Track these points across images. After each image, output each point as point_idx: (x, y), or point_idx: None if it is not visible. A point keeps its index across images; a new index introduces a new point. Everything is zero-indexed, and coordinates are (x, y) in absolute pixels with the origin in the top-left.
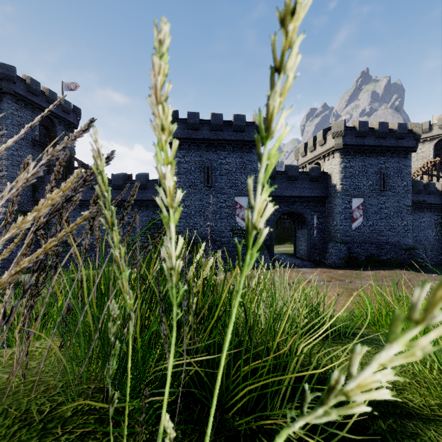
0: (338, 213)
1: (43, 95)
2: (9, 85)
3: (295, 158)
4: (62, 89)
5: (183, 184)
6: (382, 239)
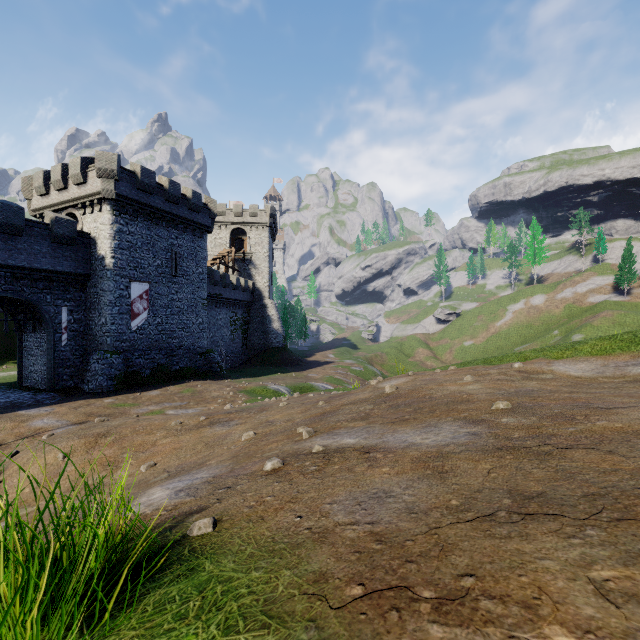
0: (108, 304)
1: None
2: None
3: (25, 194)
4: None
5: None
6: (174, 343)
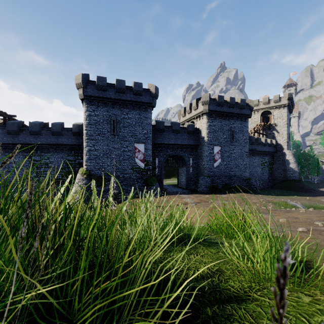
0: (205, 156)
1: None
2: None
3: (178, 117)
4: None
5: (93, 132)
6: (232, 174)
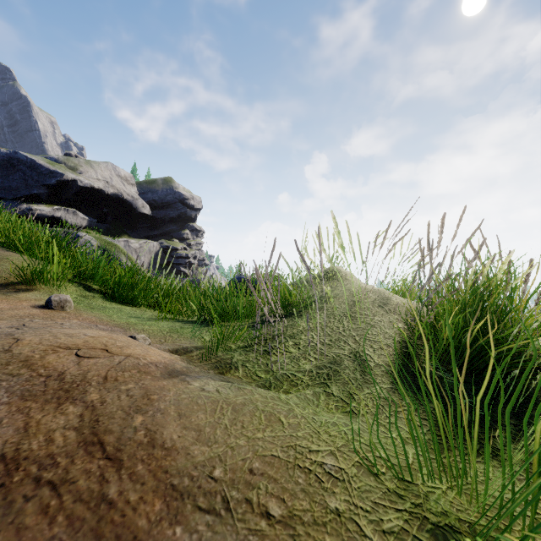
0: None
1: None
2: None
3: None
4: None
5: None
6: None
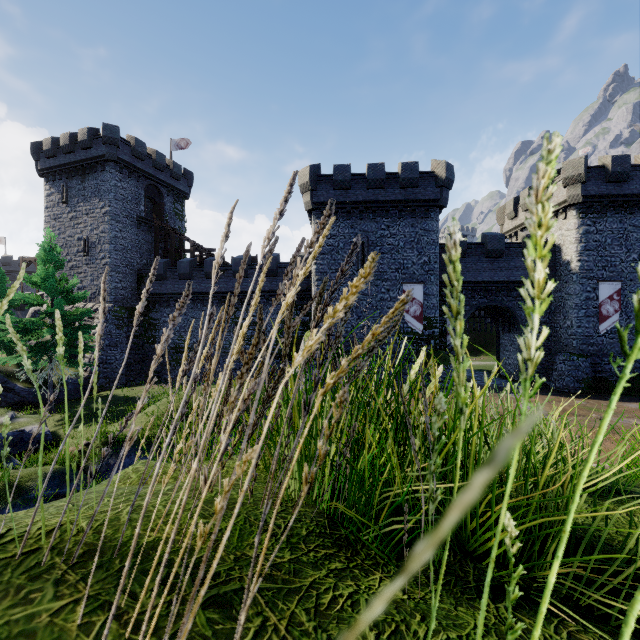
0: (573, 308)
1: (150, 159)
2: (112, 150)
3: (498, 222)
4: (171, 149)
5: (327, 267)
6: None
